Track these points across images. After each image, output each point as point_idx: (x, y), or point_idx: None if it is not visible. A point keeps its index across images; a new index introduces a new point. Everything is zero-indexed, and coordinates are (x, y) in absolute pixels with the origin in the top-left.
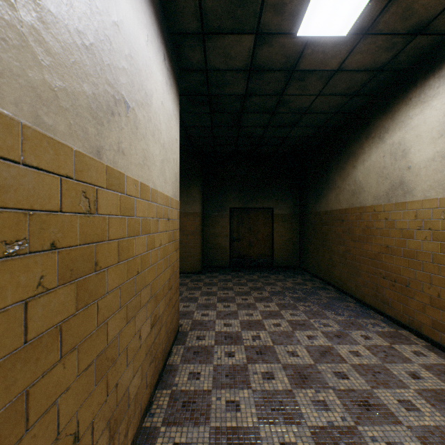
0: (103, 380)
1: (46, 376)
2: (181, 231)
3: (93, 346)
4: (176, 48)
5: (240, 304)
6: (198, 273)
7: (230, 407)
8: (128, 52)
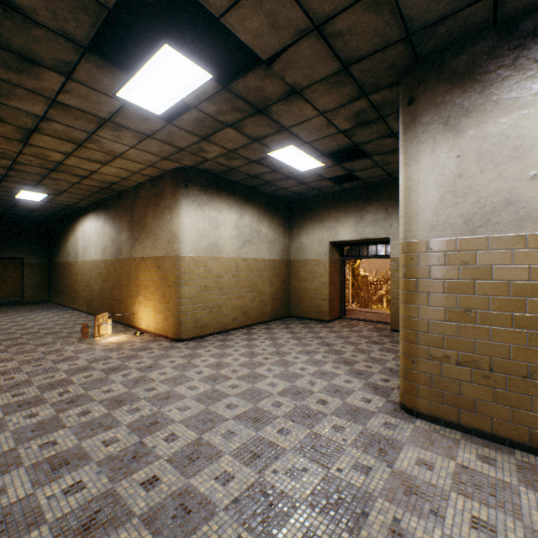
0: None
1: None
2: None
3: None
4: None
5: None
6: None
7: None
8: None
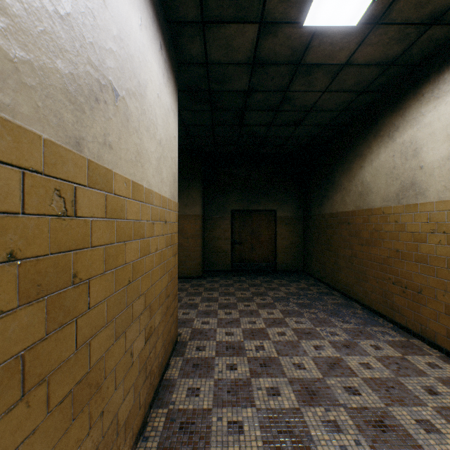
0: (85, 411)
1: (1, 422)
2: (181, 234)
3: (70, 373)
4: (175, 38)
5: (243, 310)
6: (198, 278)
7: (232, 428)
8: (117, 33)
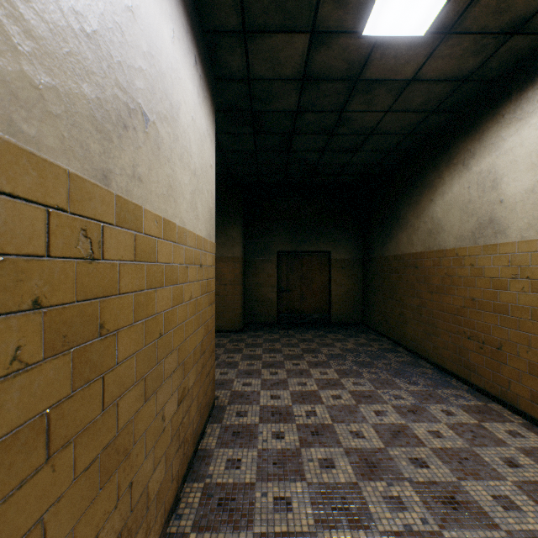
0: (112, 480)
1: (26, 486)
2: (218, 280)
3: (97, 437)
4: (211, 50)
5: (291, 370)
6: (239, 331)
7: (279, 505)
8: (147, 48)
